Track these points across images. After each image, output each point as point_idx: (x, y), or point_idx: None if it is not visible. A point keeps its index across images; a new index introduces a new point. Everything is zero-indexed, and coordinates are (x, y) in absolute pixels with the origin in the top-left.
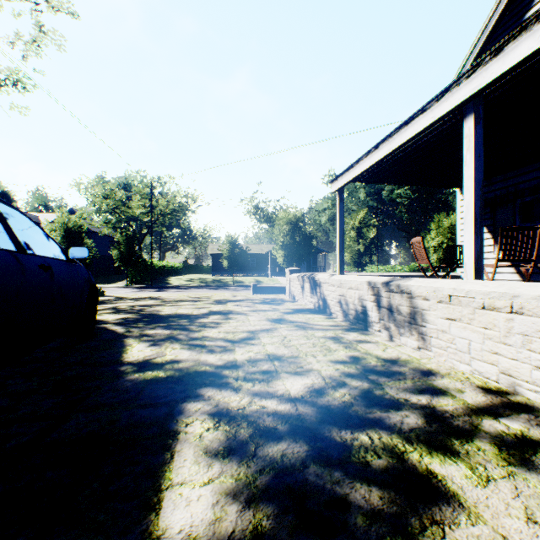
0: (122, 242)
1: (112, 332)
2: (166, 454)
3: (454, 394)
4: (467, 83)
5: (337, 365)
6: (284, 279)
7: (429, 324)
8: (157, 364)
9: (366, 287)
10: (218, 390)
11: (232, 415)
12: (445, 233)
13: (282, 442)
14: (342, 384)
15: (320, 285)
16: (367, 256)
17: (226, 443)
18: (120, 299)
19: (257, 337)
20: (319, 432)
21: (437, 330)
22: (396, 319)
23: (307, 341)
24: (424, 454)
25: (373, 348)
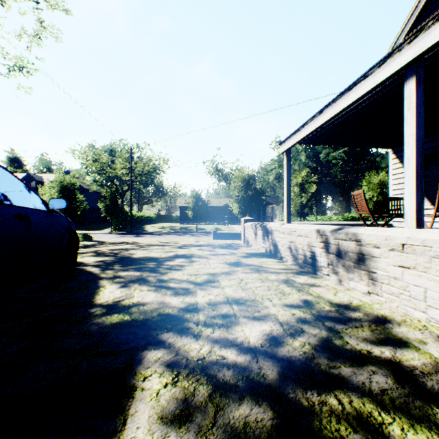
0: (108, 197)
1: (90, 274)
2: (118, 418)
3: (417, 345)
4: (409, 48)
5: (292, 310)
6: (239, 227)
7: (380, 271)
8: (124, 307)
9: (315, 234)
10: (179, 336)
11: (191, 367)
12: (375, 188)
13: (243, 405)
14: (300, 331)
15: (271, 232)
16: (308, 208)
17: (184, 405)
18: (102, 243)
19: (217, 280)
20: (283, 392)
21: (388, 276)
22: (345, 264)
23: (262, 284)
24: (406, 427)
25: (324, 292)
